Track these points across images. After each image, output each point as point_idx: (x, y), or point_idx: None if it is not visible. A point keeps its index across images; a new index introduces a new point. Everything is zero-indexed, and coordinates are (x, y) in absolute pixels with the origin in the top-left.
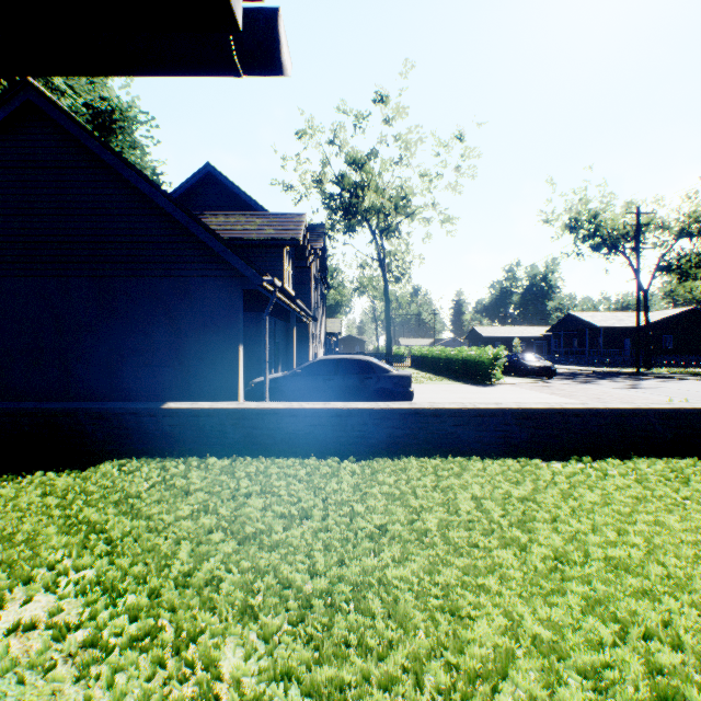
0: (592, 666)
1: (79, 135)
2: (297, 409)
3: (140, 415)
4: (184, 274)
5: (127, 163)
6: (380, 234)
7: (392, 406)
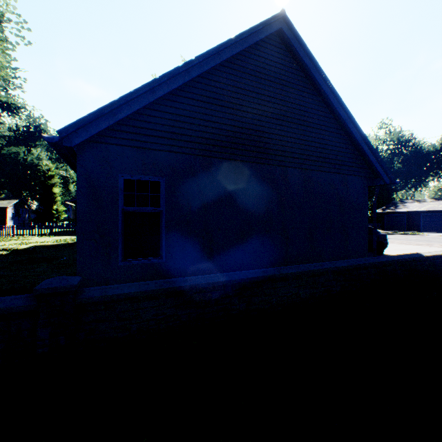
0: None
1: (310, 67)
2: None
3: (416, 261)
4: (345, 173)
5: (338, 96)
6: None
7: None
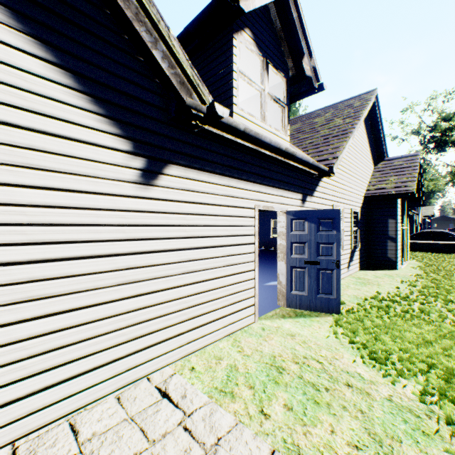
0: None
1: None
2: (417, 242)
3: None
4: None
5: None
6: None
7: (449, 243)
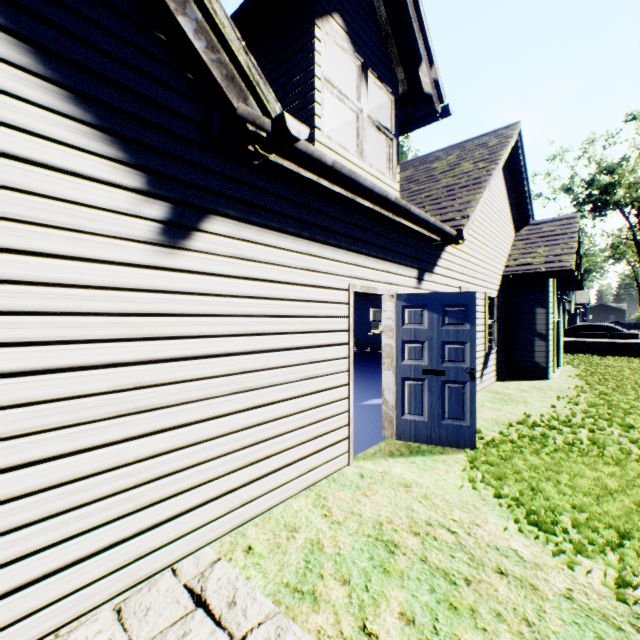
0: (638, 366)
1: None
2: (571, 340)
3: None
4: None
5: None
6: (636, 213)
7: (615, 341)
